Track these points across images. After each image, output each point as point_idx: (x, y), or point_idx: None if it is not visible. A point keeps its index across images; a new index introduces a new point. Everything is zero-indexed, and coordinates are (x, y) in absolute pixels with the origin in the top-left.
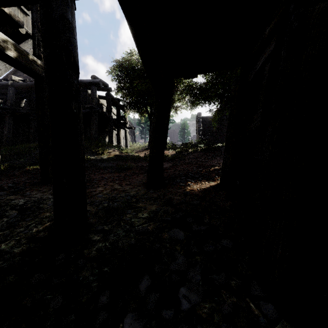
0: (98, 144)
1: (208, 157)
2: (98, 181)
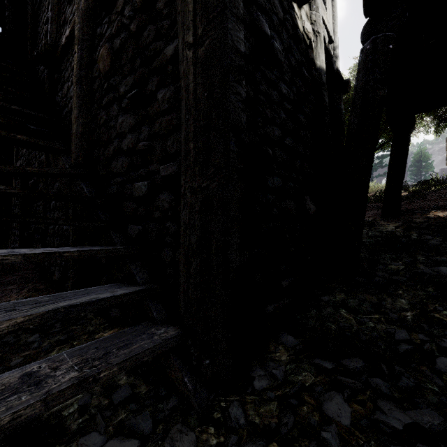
0: None
1: None
2: None
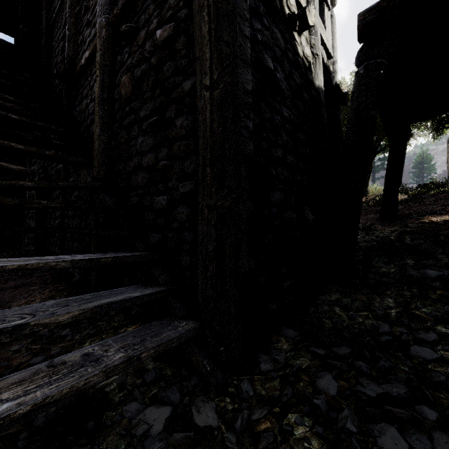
0: None
1: None
2: None
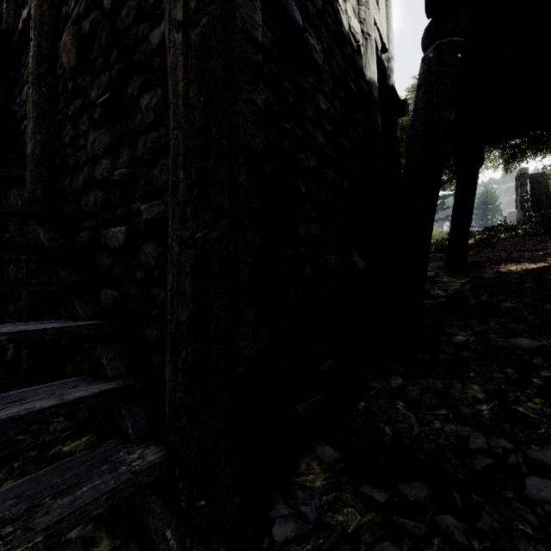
0: None
1: (538, 241)
2: None
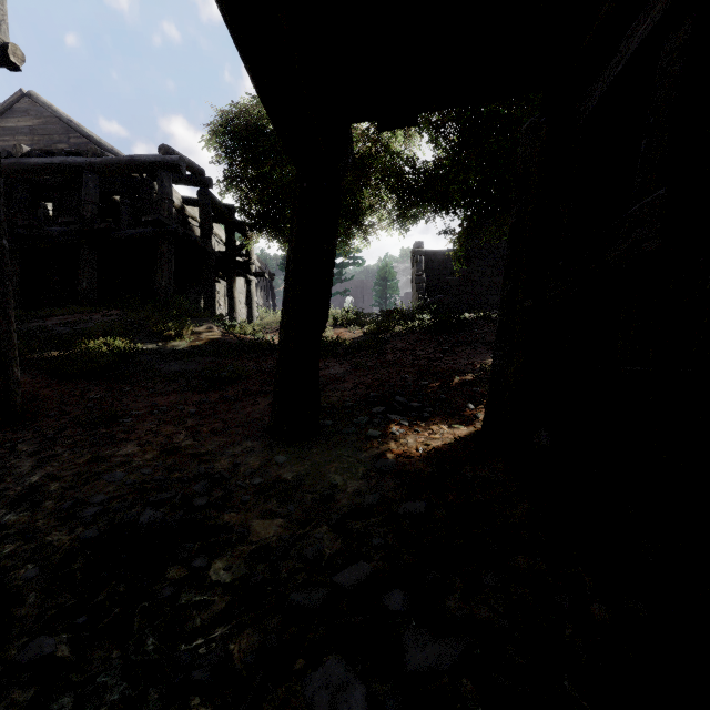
0: (169, 312)
1: (443, 347)
2: (137, 418)
